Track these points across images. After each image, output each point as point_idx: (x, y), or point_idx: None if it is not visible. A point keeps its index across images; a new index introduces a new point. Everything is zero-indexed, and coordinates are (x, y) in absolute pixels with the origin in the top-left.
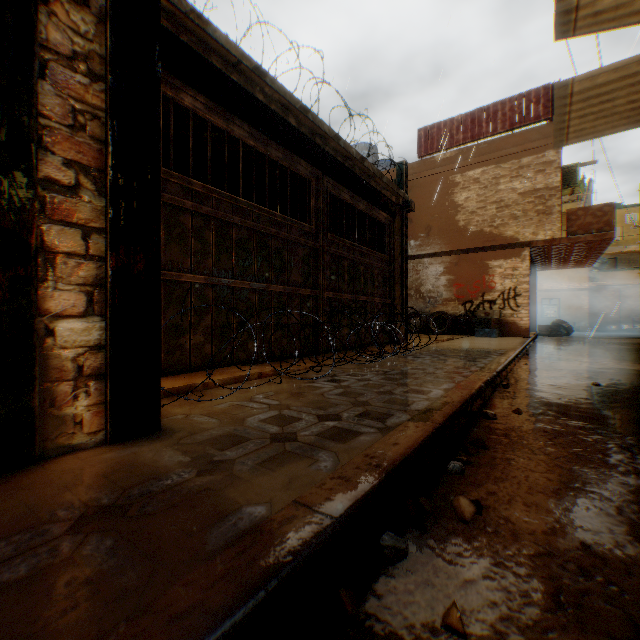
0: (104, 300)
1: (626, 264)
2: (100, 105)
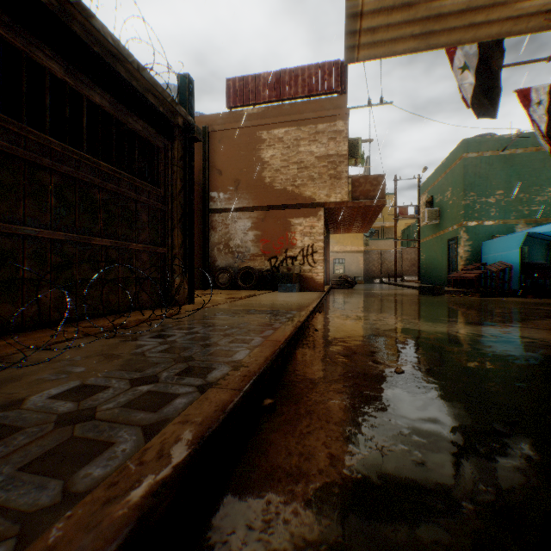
0: None
1: (385, 235)
2: None
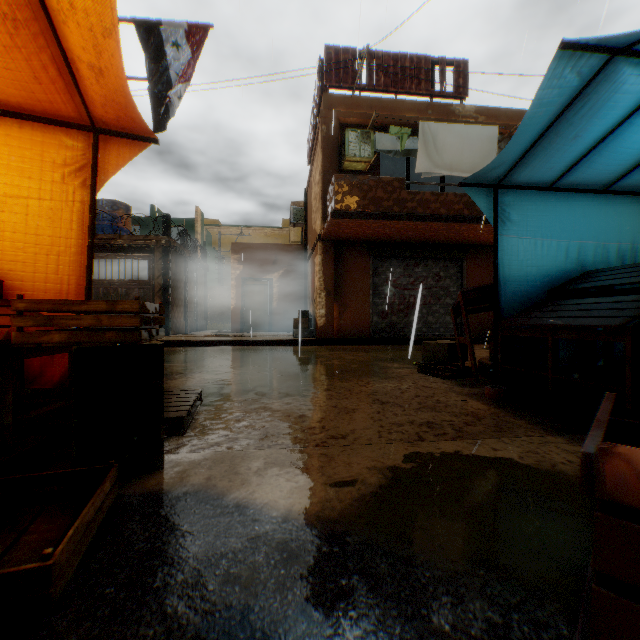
0: None
1: None
2: None
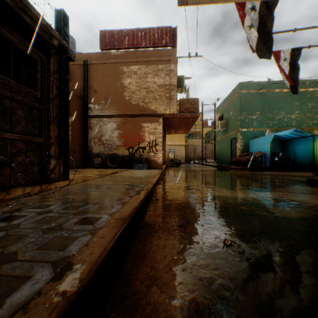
0: None
1: (196, 136)
2: None
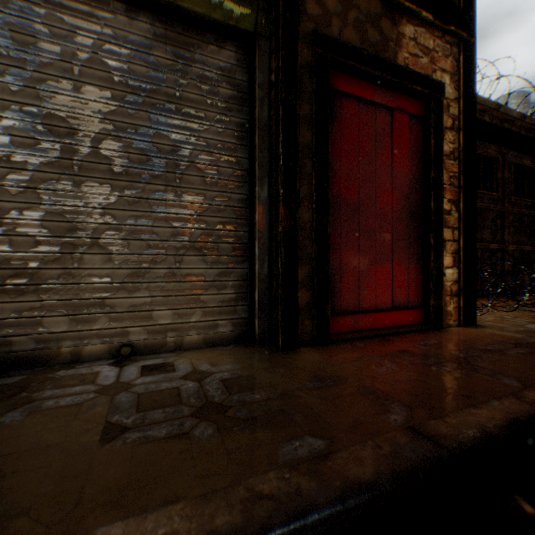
0: (456, 260)
1: None
2: (455, 170)
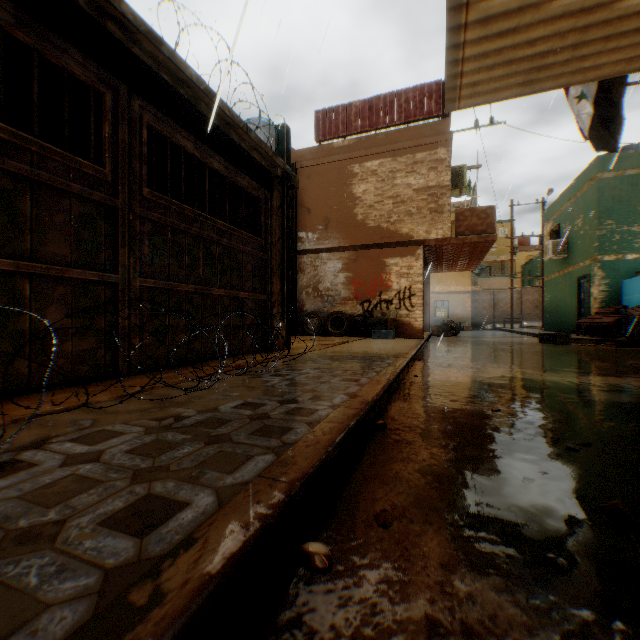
0: None
1: (499, 272)
2: None
